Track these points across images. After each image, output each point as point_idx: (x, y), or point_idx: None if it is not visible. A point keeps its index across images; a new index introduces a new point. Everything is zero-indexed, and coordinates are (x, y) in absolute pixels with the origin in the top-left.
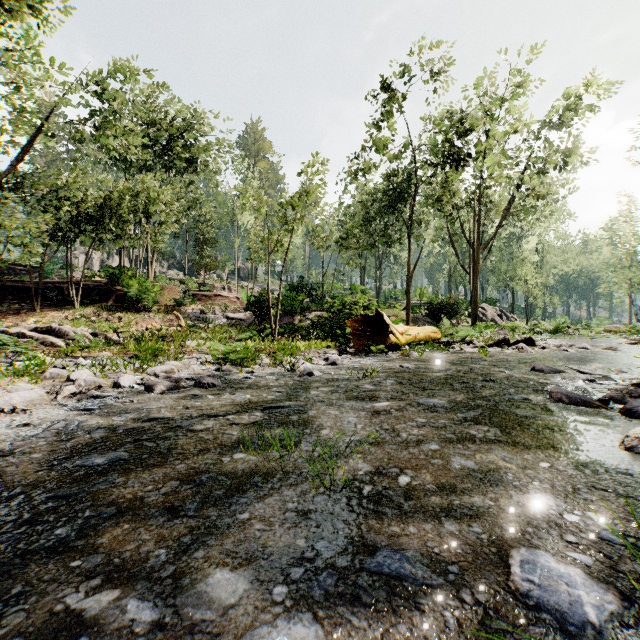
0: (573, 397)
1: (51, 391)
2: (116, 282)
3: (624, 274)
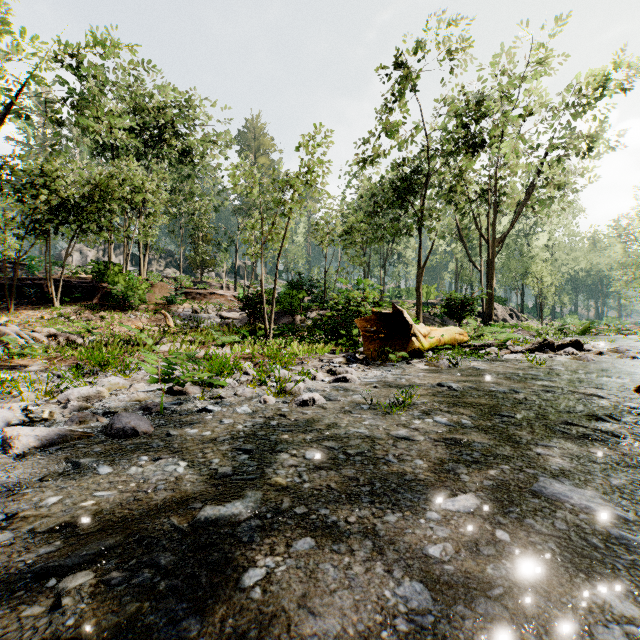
0: None
1: None
2: (102, 279)
3: None
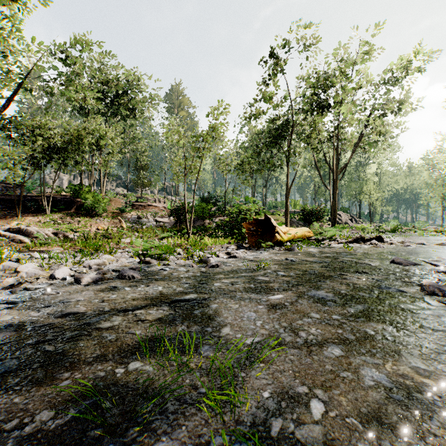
0: (444, 290)
1: None
2: (77, 196)
3: (439, 190)
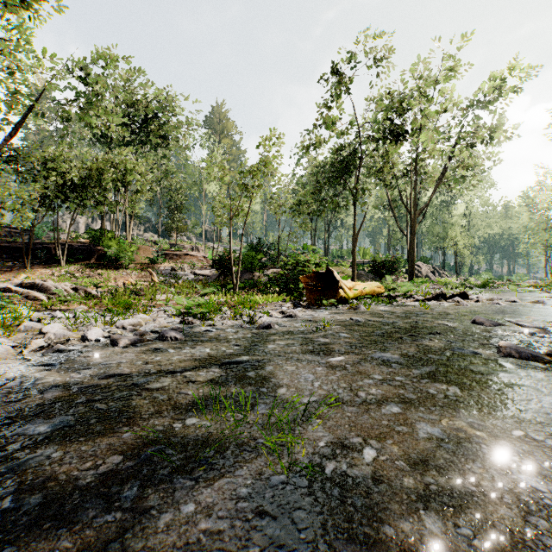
0: (522, 352)
1: (20, 345)
2: (98, 243)
3: (541, 236)
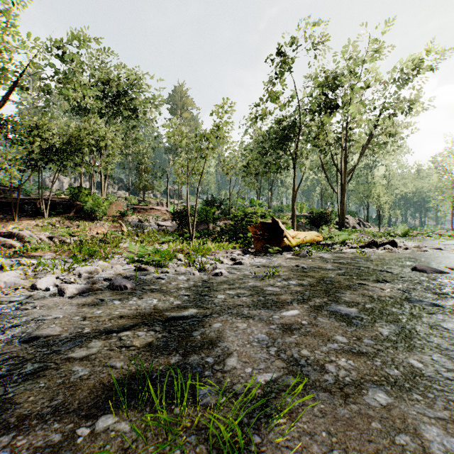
0: None
1: None
2: (76, 198)
3: (449, 193)
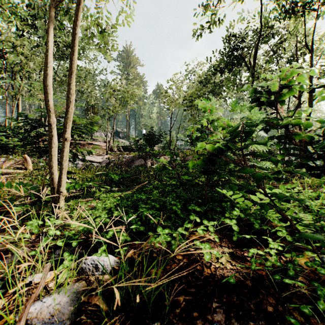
0: None
1: None
2: None
3: None
